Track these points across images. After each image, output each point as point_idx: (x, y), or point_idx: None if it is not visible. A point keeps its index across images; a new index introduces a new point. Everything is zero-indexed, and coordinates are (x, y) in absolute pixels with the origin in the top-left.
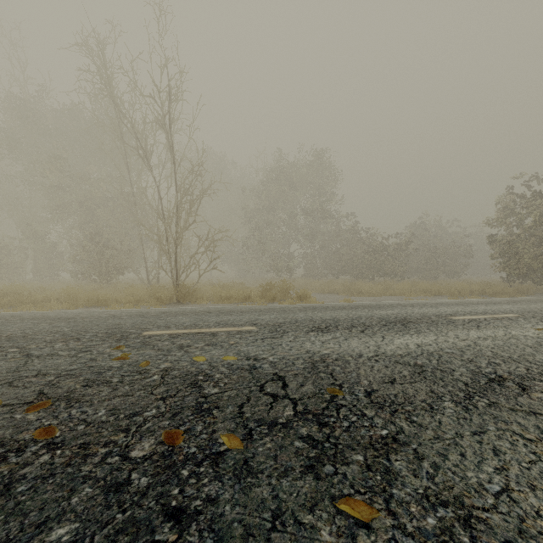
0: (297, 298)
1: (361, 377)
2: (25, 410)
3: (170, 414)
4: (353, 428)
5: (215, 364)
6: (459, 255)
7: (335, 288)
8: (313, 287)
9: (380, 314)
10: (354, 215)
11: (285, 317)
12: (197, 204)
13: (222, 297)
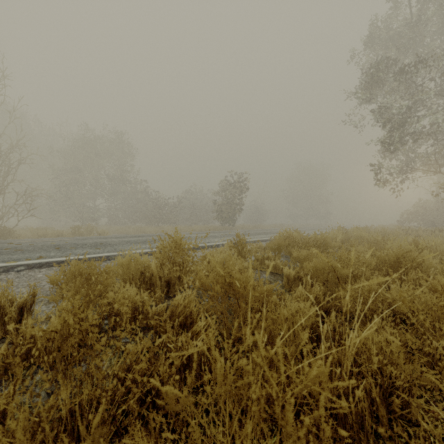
0: (98, 234)
1: (110, 243)
2: (4, 249)
3: (53, 248)
4: (102, 246)
5: (60, 244)
6: (209, 211)
7: (129, 231)
8: (113, 230)
9: (136, 235)
10: (146, 182)
11: (88, 237)
12: (15, 168)
13: (40, 235)
